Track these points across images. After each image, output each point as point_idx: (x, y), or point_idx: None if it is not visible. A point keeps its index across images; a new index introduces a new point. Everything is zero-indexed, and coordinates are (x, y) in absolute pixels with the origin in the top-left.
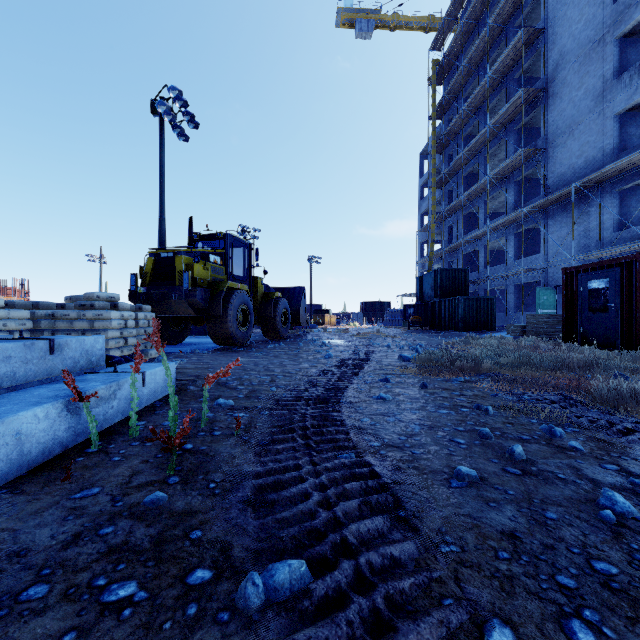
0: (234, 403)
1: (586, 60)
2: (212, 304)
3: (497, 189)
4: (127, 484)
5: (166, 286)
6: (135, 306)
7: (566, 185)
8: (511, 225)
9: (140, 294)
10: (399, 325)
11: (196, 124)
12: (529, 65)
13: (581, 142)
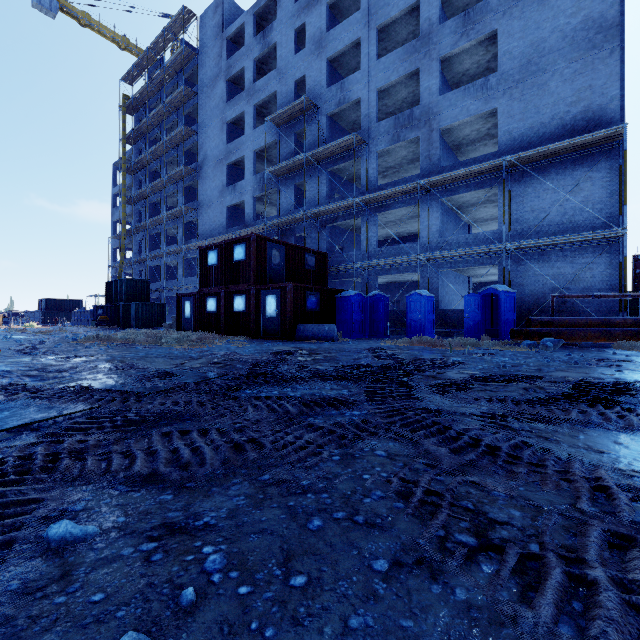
0: None
1: (216, 167)
2: None
3: (173, 224)
4: None
5: None
6: None
7: (208, 237)
8: (181, 253)
9: None
10: (89, 325)
11: None
12: (192, 146)
13: (214, 214)
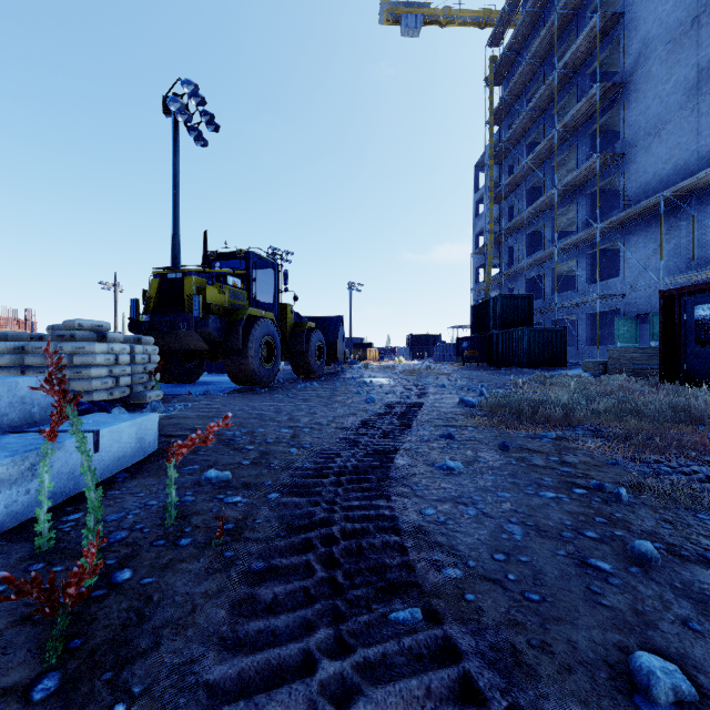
0: (232, 476)
1: (676, 47)
2: (229, 335)
3: (566, 203)
4: None
5: (173, 313)
6: (133, 337)
7: (651, 196)
8: (583, 244)
9: (142, 323)
10: (451, 361)
11: (216, 126)
12: (605, 58)
13: (670, 144)
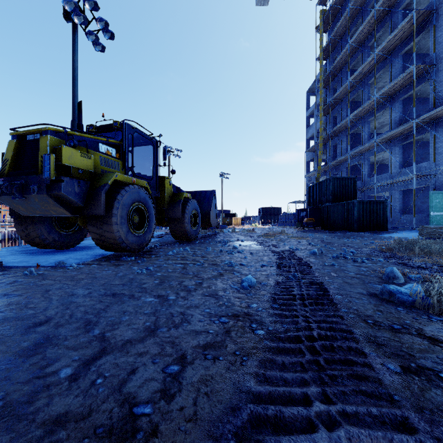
0: None
1: None
2: (91, 201)
3: (381, 109)
4: None
5: (25, 176)
6: None
7: None
8: (396, 138)
9: None
10: (292, 225)
11: (112, 35)
12: None
13: None
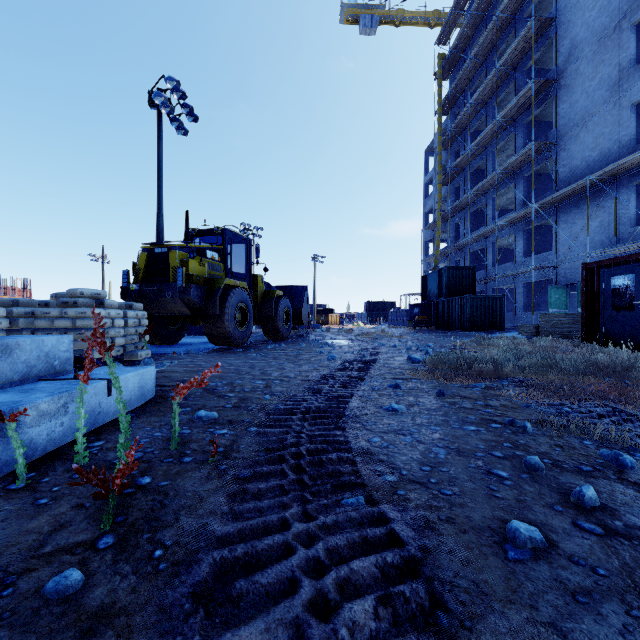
0: (218, 415)
1: (601, 48)
2: (208, 302)
3: (505, 185)
4: (37, 549)
5: (159, 283)
6: (125, 304)
7: (579, 179)
8: (520, 222)
9: (132, 291)
10: (404, 325)
11: (195, 117)
12: (539, 56)
13: (595, 134)
